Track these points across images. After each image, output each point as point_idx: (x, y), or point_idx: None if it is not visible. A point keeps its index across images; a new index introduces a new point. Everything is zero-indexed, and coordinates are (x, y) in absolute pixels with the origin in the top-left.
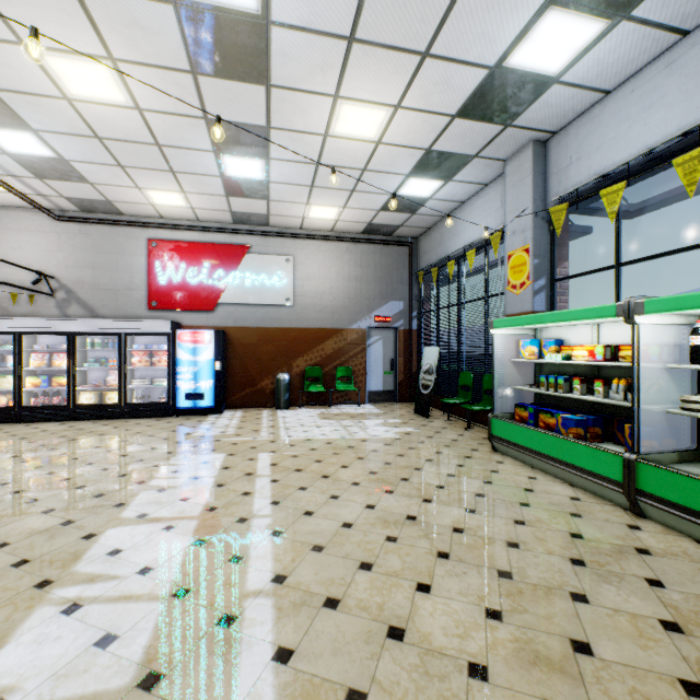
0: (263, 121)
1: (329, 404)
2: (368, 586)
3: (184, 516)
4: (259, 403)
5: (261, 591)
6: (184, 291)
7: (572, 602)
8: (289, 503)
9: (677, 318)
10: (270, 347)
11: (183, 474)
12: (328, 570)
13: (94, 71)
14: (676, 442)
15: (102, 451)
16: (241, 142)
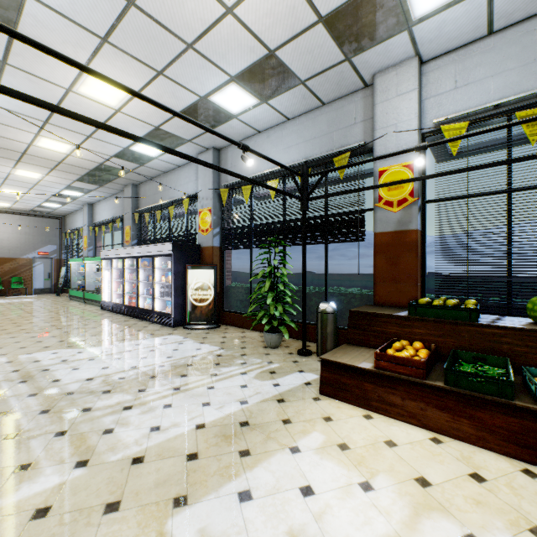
0: None
1: (7, 295)
2: None
3: None
4: None
5: None
6: None
7: (46, 310)
8: None
9: (98, 262)
10: None
11: None
12: None
13: None
14: None
15: None
16: None
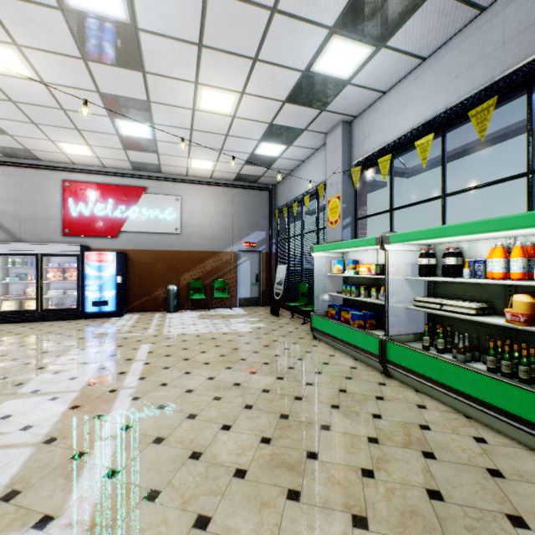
0: (144, 97)
1: (209, 308)
2: (188, 429)
3: (68, 390)
4: (154, 308)
5: (111, 436)
6: (92, 221)
7: (320, 430)
8: (152, 378)
9: (413, 247)
10: (163, 265)
11: (77, 361)
12: (164, 420)
13: (3, 52)
14: (416, 328)
15: (15, 346)
16: (129, 111)
